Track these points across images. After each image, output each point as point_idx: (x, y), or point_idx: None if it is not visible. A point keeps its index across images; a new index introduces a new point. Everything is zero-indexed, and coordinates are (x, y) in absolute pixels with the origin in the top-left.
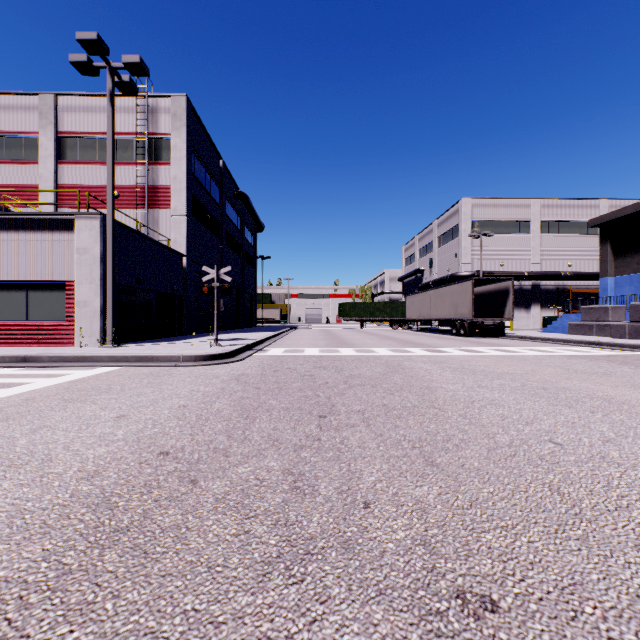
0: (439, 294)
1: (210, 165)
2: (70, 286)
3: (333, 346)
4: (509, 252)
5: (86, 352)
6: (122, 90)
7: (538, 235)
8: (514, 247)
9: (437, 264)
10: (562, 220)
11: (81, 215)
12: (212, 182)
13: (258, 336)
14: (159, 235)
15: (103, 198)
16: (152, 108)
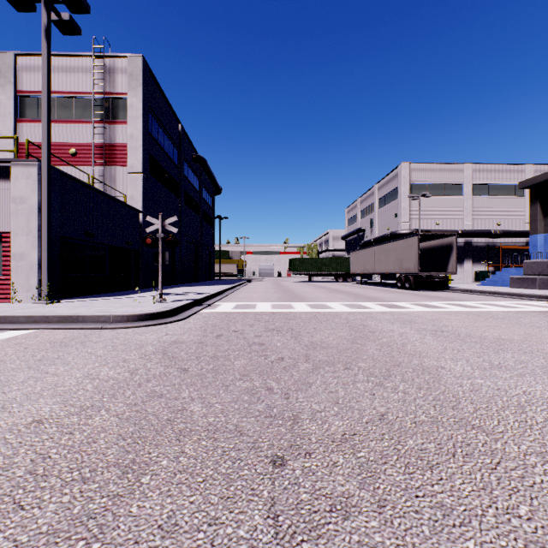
0: (383, 250)
1: (168, 128)
2: (6, 238)
3: (285, 300)
4: (444, 212)
5: (7, 310)
6: (63, 31)
7: (470, 197)
8: (448, 208)
9: (377, 224)
10: (492, 183)
11: (17, 162)
12: (171, 144)
13: (212, 290)
14: (116, 191)
15: (61, 155)
16: (109, 68)
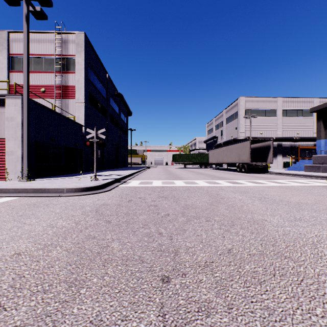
0: (229, 149)
1: (100, 76)
2: (2, 141)
3: (170, 179)
4: (265, 126)
5: (2, 185)
6: (37, 17)
7: (281, 117)
8: (268, 124)
9: (225, 133)
10: (293, 109)
11: (9, 96)
12: (101, 86)
13: (126, 173)
14: (69, 114)
15: (36, 92)
16: (65, 40)
